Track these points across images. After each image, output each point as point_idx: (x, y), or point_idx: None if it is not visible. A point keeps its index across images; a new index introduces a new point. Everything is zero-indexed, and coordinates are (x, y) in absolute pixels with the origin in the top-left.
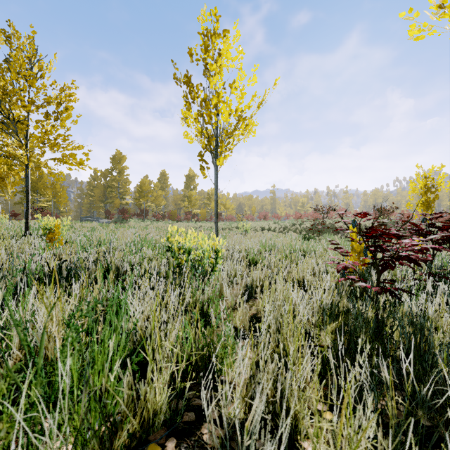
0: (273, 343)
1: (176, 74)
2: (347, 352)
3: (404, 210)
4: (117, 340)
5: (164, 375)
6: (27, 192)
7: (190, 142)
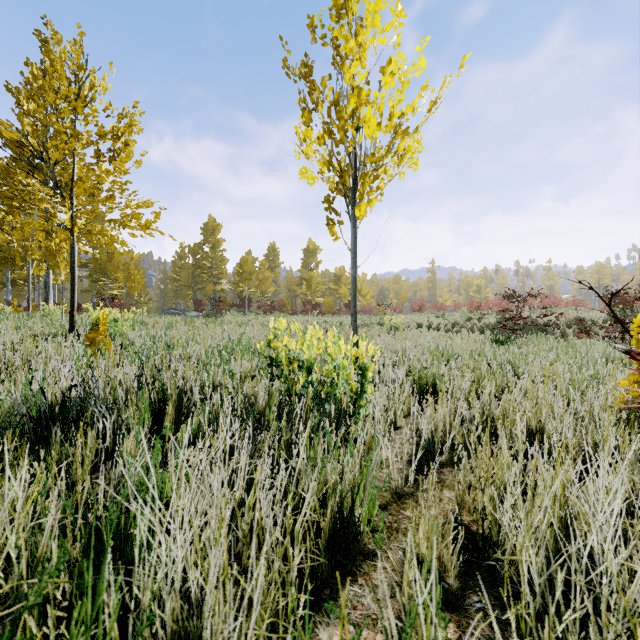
0: None
1: (286, 61)
2: None
3: None
4: None
5: None
6: (72, 270)
7: (311, 183)
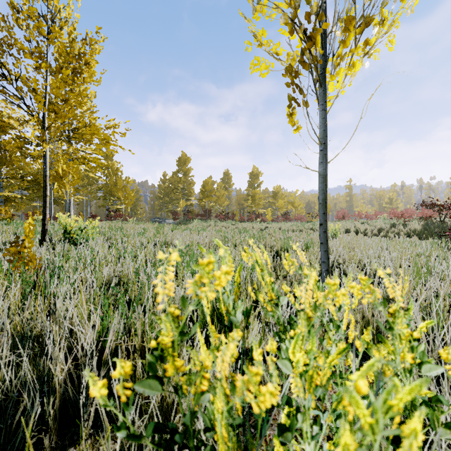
0: None
1: None
2: None
3: None
4: None
5: None
6: (44, 183)
7: (264, 74)
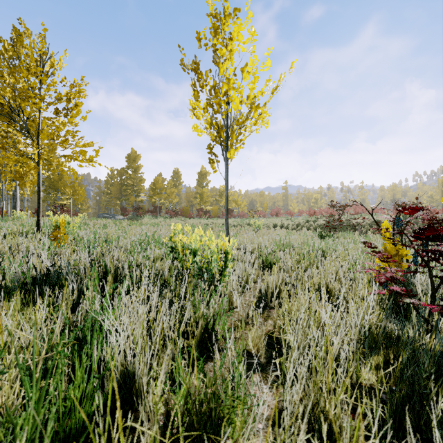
0: (302, 392)
1: (183, 60)
2: (409, 408)
3: (426, 206)
4: (80, 389)
5: (147, 439)
6: (38, 189)
7: (200, 135)
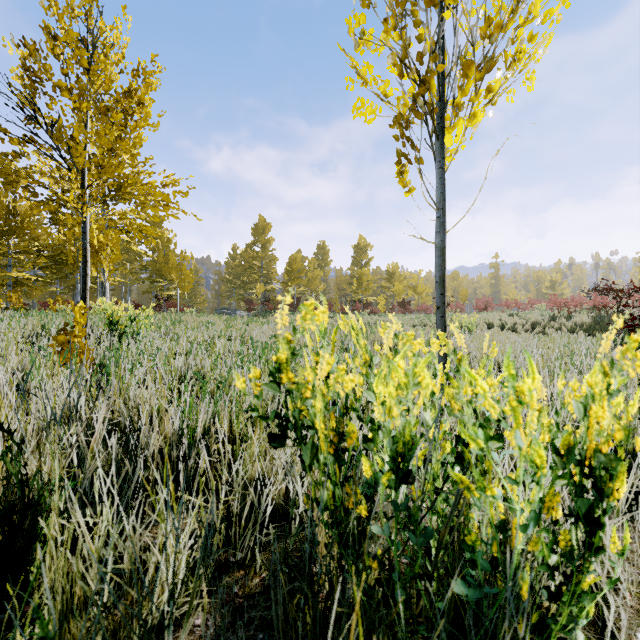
0: None
1: None
2: None
3: None
4: None
5: None
6: (83, 259)
7: (369, 120)
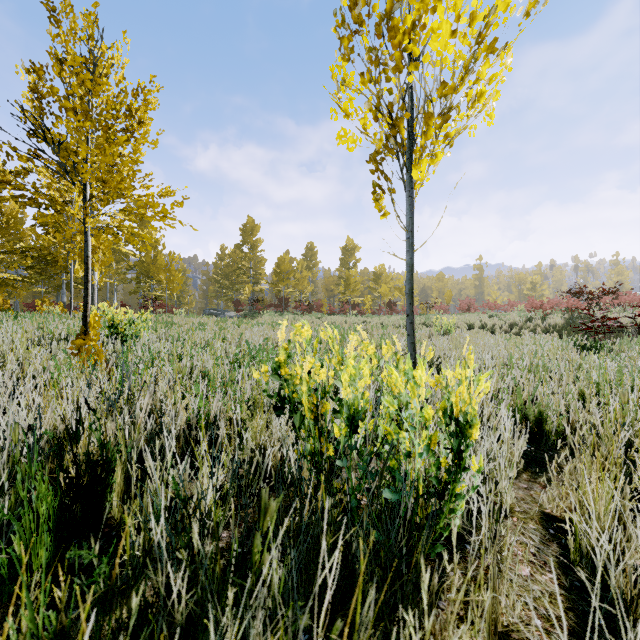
0: None
1: None
2: None
3: None
4: None
5: None
6: (85, 266)
7: (351, 148)
